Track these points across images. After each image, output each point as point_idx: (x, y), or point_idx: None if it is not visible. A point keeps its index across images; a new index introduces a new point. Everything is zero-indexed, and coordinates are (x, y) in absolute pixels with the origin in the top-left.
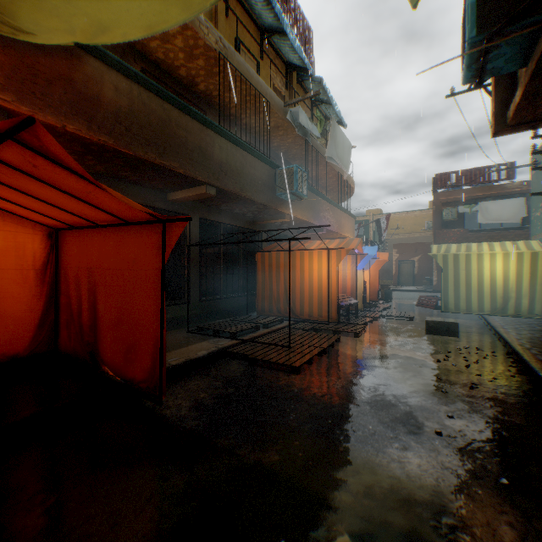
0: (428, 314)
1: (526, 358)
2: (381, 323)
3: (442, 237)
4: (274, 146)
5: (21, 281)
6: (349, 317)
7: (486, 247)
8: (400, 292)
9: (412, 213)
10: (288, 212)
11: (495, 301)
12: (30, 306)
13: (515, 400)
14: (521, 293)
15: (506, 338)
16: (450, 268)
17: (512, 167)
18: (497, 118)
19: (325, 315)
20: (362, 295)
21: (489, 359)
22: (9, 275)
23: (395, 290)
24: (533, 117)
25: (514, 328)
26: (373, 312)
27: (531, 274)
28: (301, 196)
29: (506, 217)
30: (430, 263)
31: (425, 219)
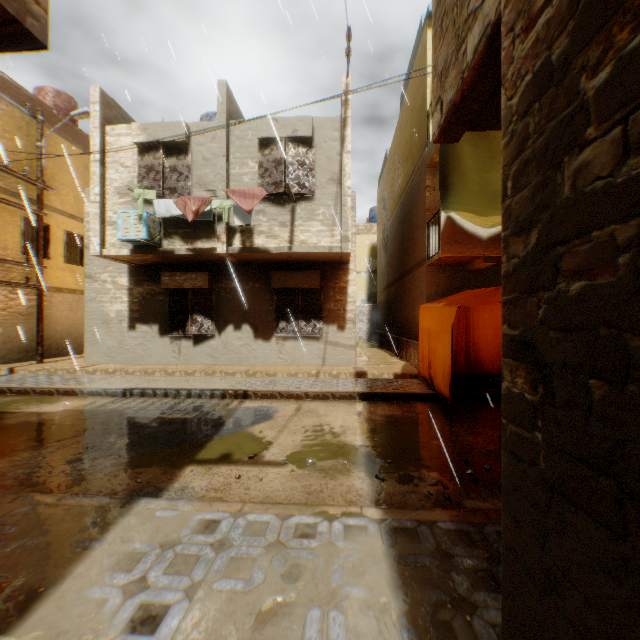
0: None
1: None
2: None
3: None
4: None
5: (494, 334)
6: None
7: None
8: None
9: None
10: None
11: None
12: (497, 348)
13: None
14: None
15: None
16: None
17: None
18: None
19: None
20: None
21: None
22: (489, 331)
23: None
24: None
25: None
26: None
27: None
28: None
29: None
30: None
31: None
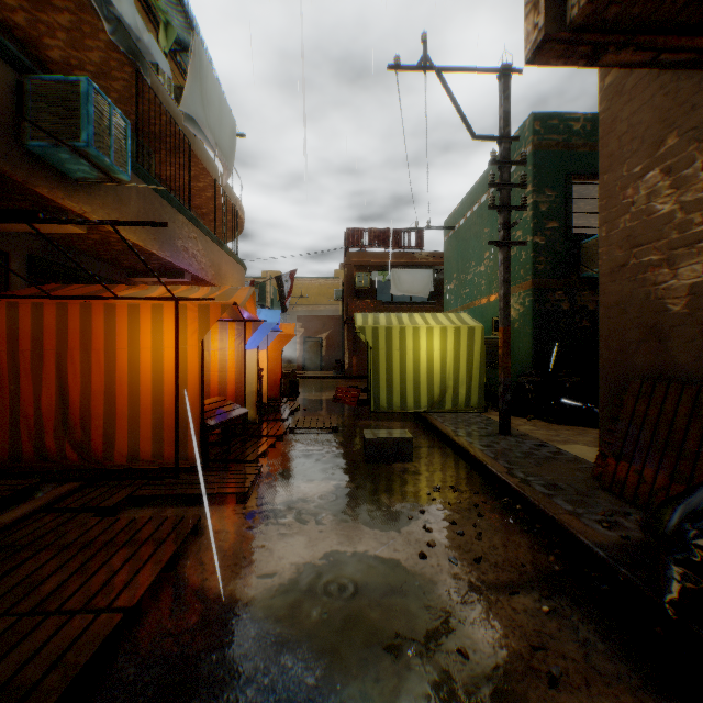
0: (353, 416)
1: (554, 513)
2: (290, 447)
3: (356, 308)
4: (57, 63)
5: None
6: (229, 445)
7: (421, 319)
8: (307, 380)
9: (316, 281)
10: (79, 210)
11: (434, 392)
12: None
13: (658, 699)
14: (460, 380)
15: (481, 459)
16: (383, 348)
17: (432, 227)
18: (552, 6)
19: (172, 453)
20: (257, 394)
21: (488, 515)
22: None
23: (300, 378)
24: (618, 15)
25: (470, 433)
26: (274, 422)
27: (470, 356)
28: (110, 171)
29: (417, 290)
30: (340, 342)
31: (331, 290)
